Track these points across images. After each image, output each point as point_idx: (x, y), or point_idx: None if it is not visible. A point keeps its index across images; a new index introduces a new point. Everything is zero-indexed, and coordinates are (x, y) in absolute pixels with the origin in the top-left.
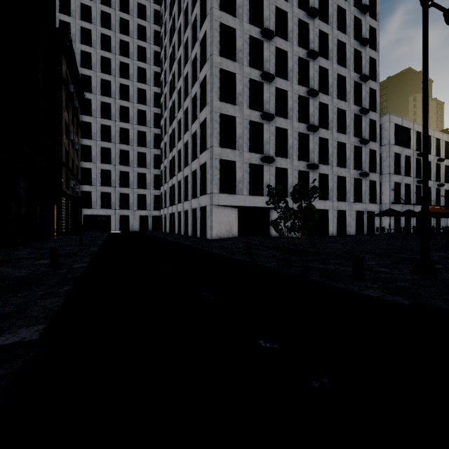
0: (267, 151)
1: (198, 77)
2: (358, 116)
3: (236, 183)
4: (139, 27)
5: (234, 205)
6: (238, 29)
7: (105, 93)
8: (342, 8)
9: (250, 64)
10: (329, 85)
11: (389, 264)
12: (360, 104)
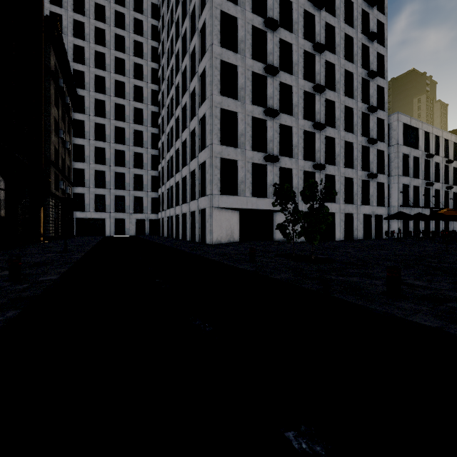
0: (271, 149)
1: (197, 70)
2: (366, 115)
3: (238, 184)
4: (135, 21)
5: (236, 207)
6: (239, 18)
7: (99, 90)
8: None
9: (252, 57)
10: (336, 81)
11: (420, 275)
12: (367, 102)
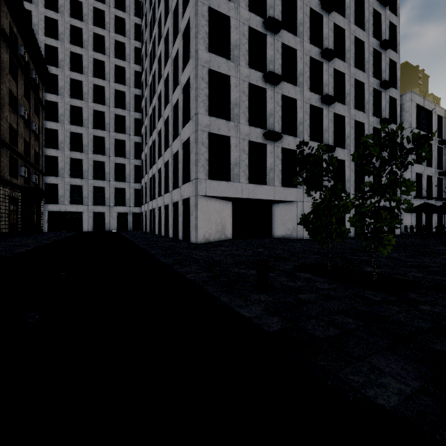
0: (271, 125)
1: (180, 28)
2: (377, 92)
3: (231, 166)
4: None
5: (228, 196)
6: None
7: (75, 69)
8: None
9: (248, 9)
10: (345, 50)
11: None
12: (379, 77)
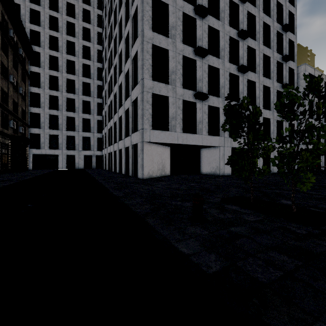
0: (200, 88)
1: (130, 14)
2: (280, 64)
3: (169, 119)
4: None
5: (167, 142)
6: None
7: (53, 48)
8: None
9: None
10: (256, 31)
11: None
12: (281, 53)
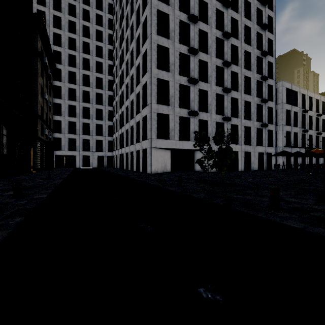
0: (193, 107)
1: (140, 51)
2: (260, 82)
3: (169, 131)
4: (97, 16)
5: (168, 147)
6: (171, 14)
7: (72, 65)
8: (248, 1)
9: (179, 42)
10: (238, 59)
11: (295, 195)
12: (261, 73)
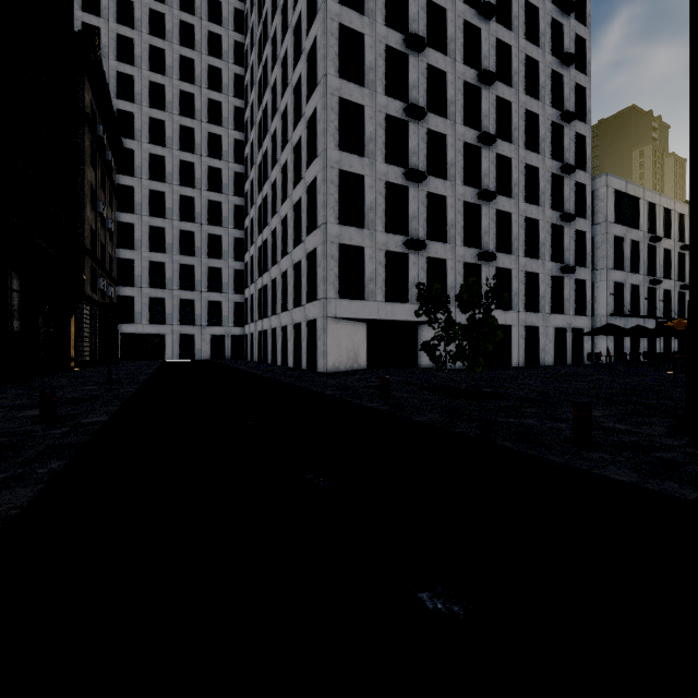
0: (414, 231)
1: (303, 112)
2: (558, 178)
3: (365, 282)
4: (210, 36)
5: (362, 317)
6: (367, 34)
7: (156, 140)
8: (532, 4)
9: (386, 92)
10: (512, 128)
11: (626, 417)
12: (560, 158)
